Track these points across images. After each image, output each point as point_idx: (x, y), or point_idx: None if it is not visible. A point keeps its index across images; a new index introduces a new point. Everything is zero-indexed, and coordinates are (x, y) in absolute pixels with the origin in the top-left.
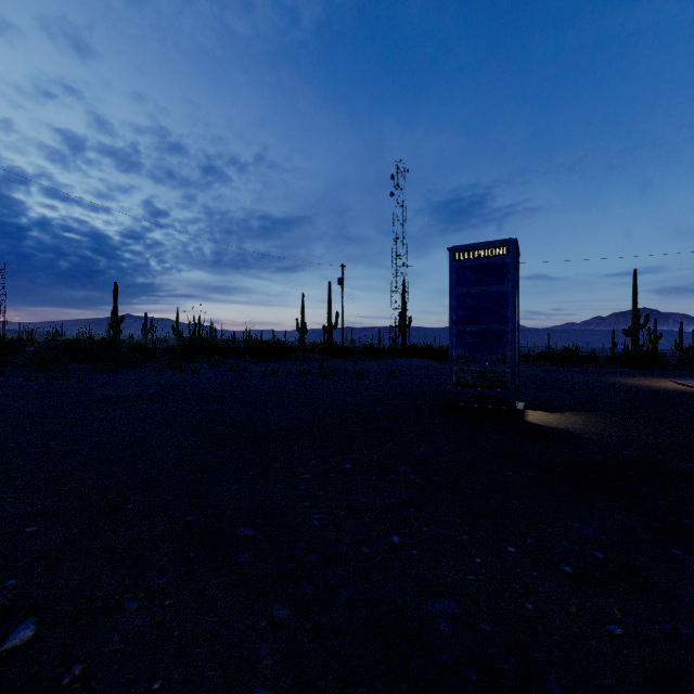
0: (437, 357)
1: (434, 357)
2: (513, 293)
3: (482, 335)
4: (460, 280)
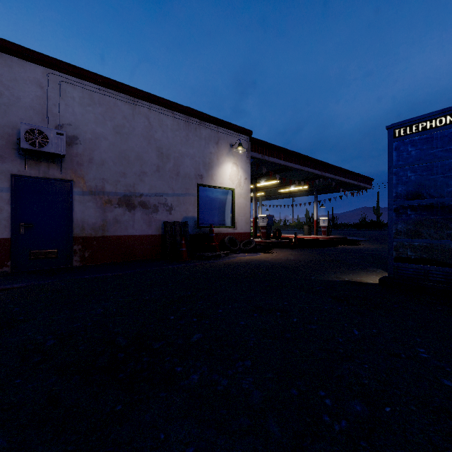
0: None
1: None
2: None
3: None
4: None
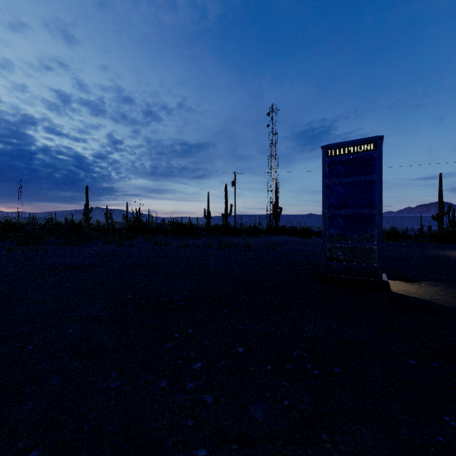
0: (300, 235)
1: (298, 235)
2: (380, 182)
3: (351, 218)
4: (332, 172)
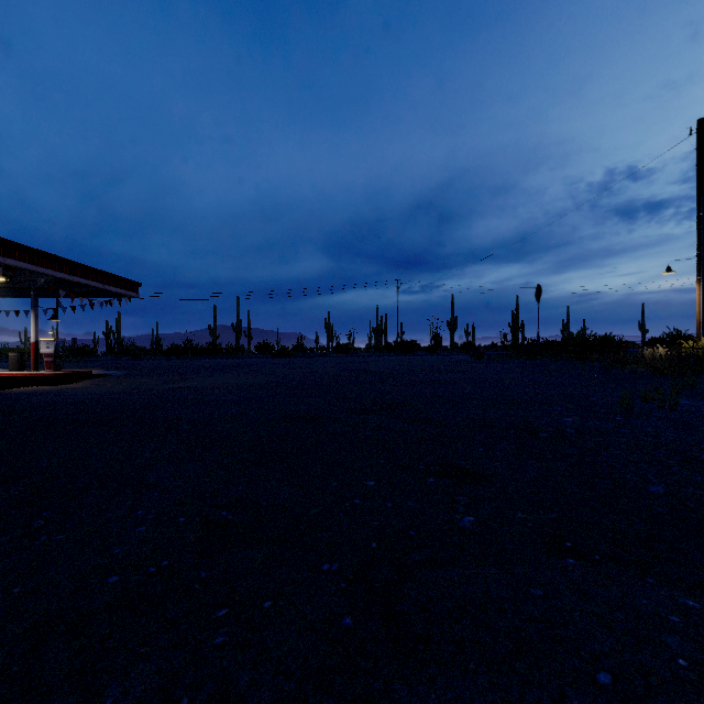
0: None
1: None
2: None
3: None
4: None
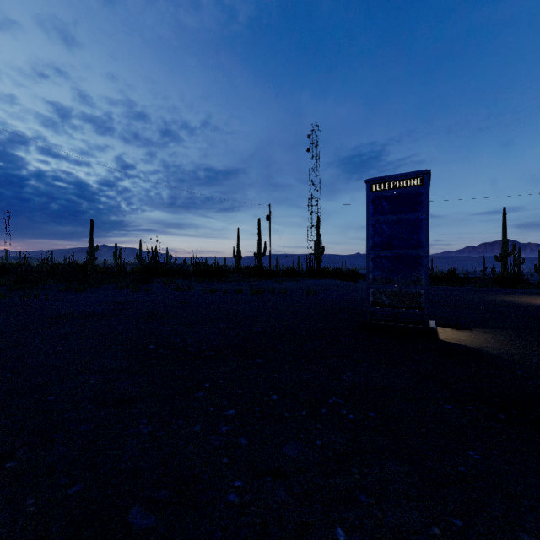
0: (345, 278)
1: (343, 278)
2: (427, 220)
3: (397, 259)
4: (376, 209)
